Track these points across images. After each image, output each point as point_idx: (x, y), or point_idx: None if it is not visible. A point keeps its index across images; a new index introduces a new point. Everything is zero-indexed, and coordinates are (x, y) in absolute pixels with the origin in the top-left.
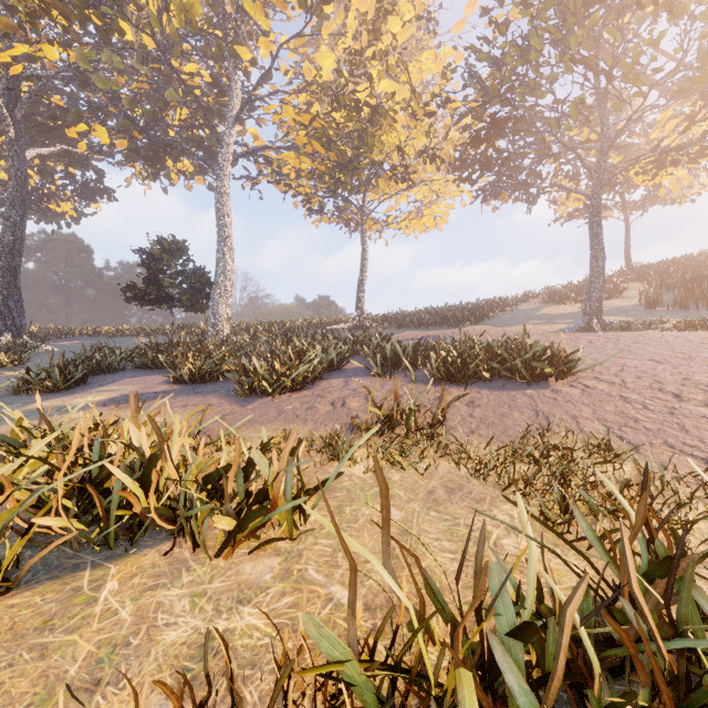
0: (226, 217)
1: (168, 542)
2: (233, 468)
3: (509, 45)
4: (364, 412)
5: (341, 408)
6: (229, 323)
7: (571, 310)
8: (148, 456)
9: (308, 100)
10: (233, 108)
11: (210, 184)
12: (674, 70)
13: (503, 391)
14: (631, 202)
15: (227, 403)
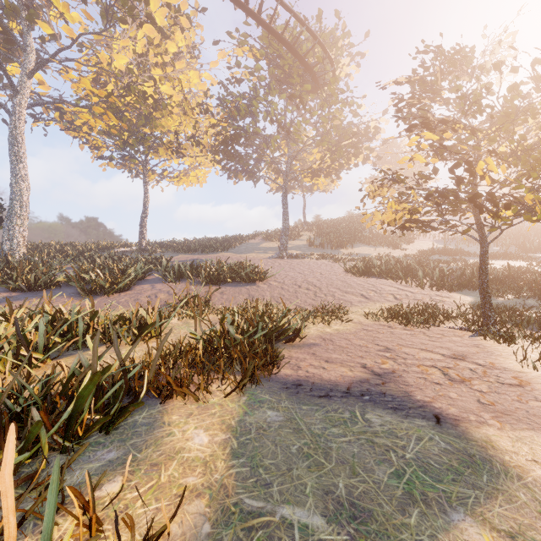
0: (21, 154)
1: (104, 346)
2: (135, 313)
3: (242, 96)
4: (169, 300)
5: (155, 299)
6: (25, 244)
7: (276, 245)
8: (94, 312)
9: (98, 71)
10: (29, 63)
11: None
12: (314, 136)
13: (237, 287)
14: (306, 187)
15: (76, 300)
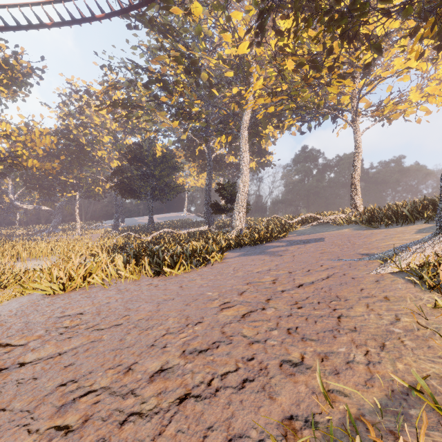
0: (243, 163)
1: None
2: None
3: None
4: None
5: None
6: (241, 222)
7: None
8: None
9: None
10: (248, 99)
11: (299, 128)
12: None
13: None
14: None
15: None
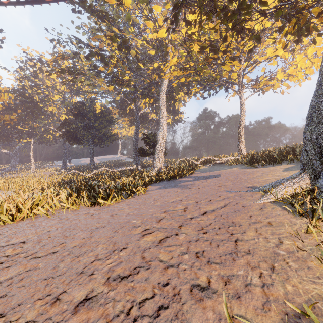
0: (162, 119)
1: None
2: None
3: None
4: None
5: None
6: (160, 163)
7: None
8: None
9: None
10: (165, 72)
11: (202, 95)
12: None
13: None
14: None
15: None
